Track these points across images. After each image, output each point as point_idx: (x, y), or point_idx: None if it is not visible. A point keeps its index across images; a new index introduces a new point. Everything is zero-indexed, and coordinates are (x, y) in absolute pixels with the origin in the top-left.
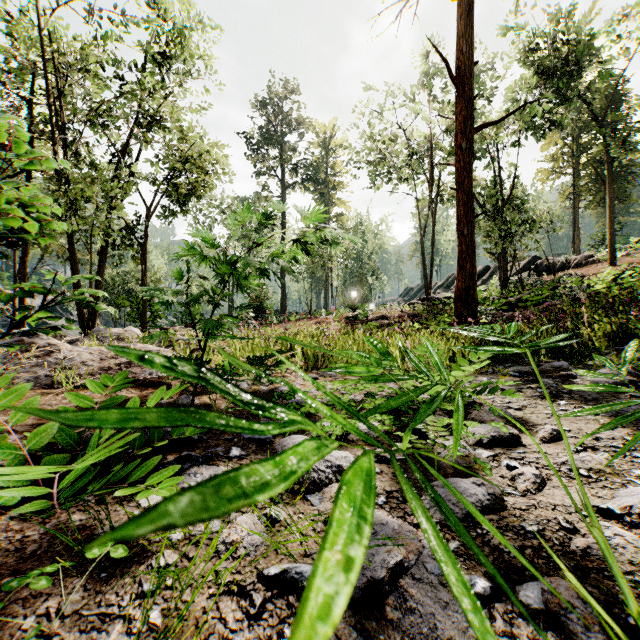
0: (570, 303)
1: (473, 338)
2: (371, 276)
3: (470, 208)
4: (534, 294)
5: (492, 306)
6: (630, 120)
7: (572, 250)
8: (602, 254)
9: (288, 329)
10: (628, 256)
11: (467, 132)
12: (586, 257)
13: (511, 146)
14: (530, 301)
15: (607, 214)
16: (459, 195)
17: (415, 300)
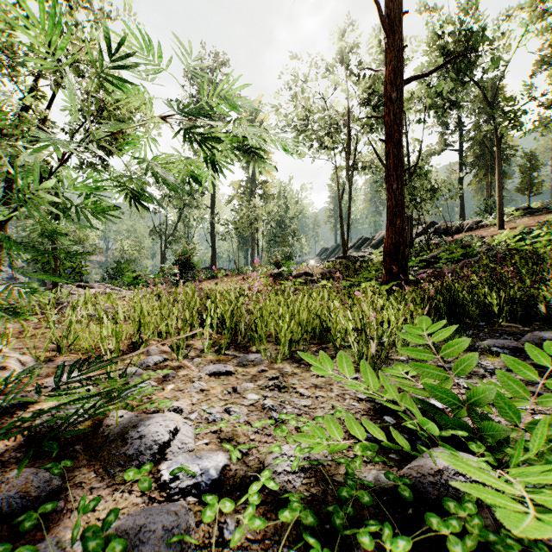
0: (488, 260)
1: (416, 298)
2: (293, 237)
3: (400, 161)
4: (446, 252)
5: (409, 263)
6: (517, 103)
7: (460, 217)
8: (489, 220)
9: (201, 289)
10: (511, 222)
11: (397, 82)
12: (476, 222)
13: (416, 123)
14: (443, 259)
15: (497, 184)
16: (389, 148)
17: (333, 258)
